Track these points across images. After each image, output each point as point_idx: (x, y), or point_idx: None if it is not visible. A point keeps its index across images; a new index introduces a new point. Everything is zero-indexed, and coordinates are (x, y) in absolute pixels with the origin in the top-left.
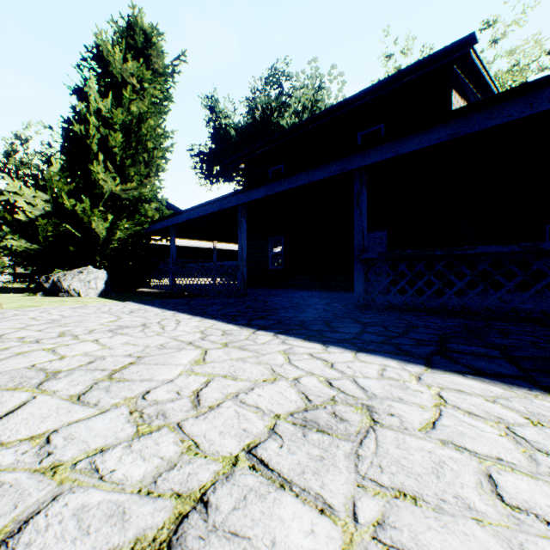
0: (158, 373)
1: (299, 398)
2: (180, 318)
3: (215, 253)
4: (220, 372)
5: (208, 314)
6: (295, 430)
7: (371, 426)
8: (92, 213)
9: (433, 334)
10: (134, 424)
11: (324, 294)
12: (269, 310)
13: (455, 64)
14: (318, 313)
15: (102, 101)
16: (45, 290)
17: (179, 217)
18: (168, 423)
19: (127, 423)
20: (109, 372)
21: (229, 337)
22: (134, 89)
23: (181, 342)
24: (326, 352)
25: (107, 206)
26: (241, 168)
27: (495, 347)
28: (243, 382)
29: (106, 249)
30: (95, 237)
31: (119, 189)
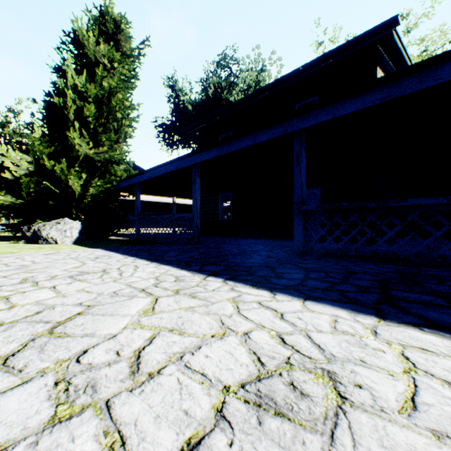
0: (103, 326)
1: (250, 360)
2: (139, 264)
3: (174, 207)
4: (167, 325)
5: (164, 260)
6: (247, 412)
7: (340, 406)
8: (69, 173)
9: (372, 280)
10: (54, 402)
11: (266, 241)
12: (219, 256)
13: (379, 43)
14: (263, 259)
15: (78, 78)
16: (28, 238)
17: (142, 176)
18: (96, 400)
19: (46, 400)
20: (52, 325)
21: (180, 283)
22: (105, 68)
23: (134, 289)
24: (275, 300)
25: (83, 167)
26: (197, 137)
27: (437, 294)
28: (190, 338)
29: (81, 203)
30: (72, 193)
31: (92, 152)
